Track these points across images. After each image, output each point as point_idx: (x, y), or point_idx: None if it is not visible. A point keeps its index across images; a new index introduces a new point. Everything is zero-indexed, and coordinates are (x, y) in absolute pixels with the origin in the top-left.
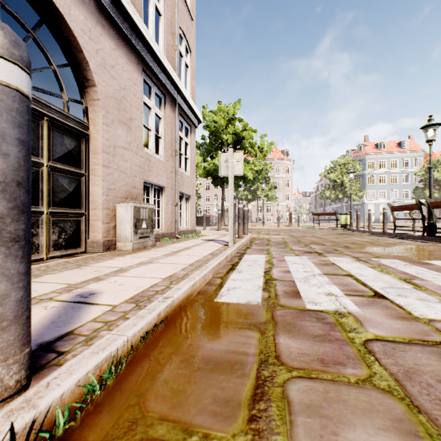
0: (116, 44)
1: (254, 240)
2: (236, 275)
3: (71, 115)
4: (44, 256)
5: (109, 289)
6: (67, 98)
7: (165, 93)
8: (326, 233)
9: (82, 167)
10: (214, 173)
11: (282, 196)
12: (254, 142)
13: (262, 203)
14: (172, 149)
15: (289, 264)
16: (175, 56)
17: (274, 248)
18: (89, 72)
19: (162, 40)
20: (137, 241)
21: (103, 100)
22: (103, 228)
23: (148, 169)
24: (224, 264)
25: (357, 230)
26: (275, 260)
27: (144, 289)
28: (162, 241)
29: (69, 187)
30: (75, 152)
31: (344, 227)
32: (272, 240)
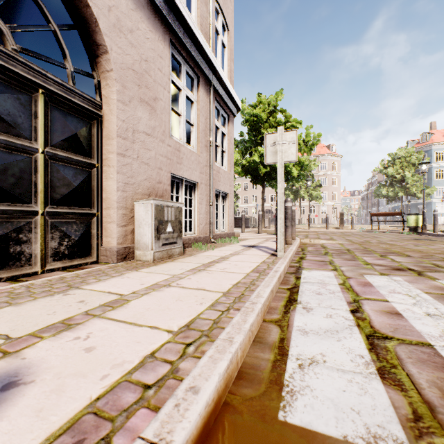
0: (136, 4)
1: (305, 246)
2: (302, 317)
3: (76, 89)
4: (38, 269)
5: (58, 365)
6: (72, 68)
7: (197, 72)
8: (394, 238)
9: (93, 156)
10: (254, 171)
11: (328, 195)
12: (298, 135)
13: (304, 203)
14: (206, 139)
15: (384, 295)
16: (210, 30)
17: (339, 259)
18: (99, 34)
19: (194, 10)
20: (160, 249)
21: (118, 72)
22: (118, 232)
23: (177, 161)
24: (277, 289)
25: (435, 234)
26: (353, 282)
27: (121, 376)
28: (195, 247)
29: (73, 181)
30: (82, 137)
31: (413, 230)
32: (328, 246)
